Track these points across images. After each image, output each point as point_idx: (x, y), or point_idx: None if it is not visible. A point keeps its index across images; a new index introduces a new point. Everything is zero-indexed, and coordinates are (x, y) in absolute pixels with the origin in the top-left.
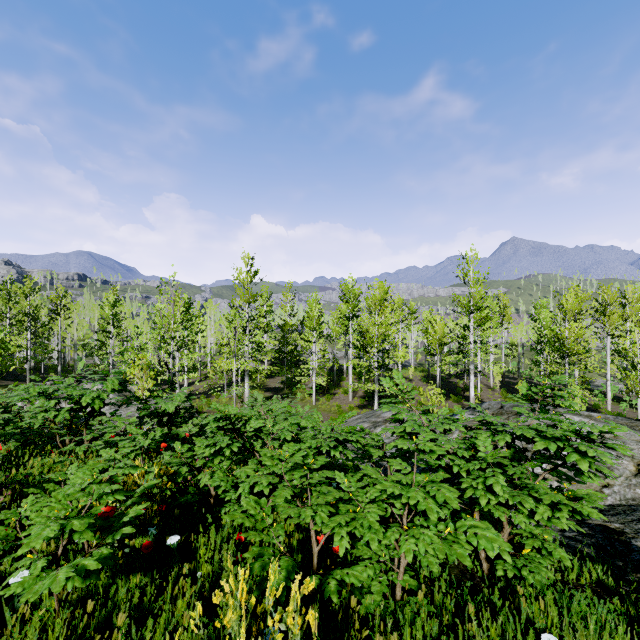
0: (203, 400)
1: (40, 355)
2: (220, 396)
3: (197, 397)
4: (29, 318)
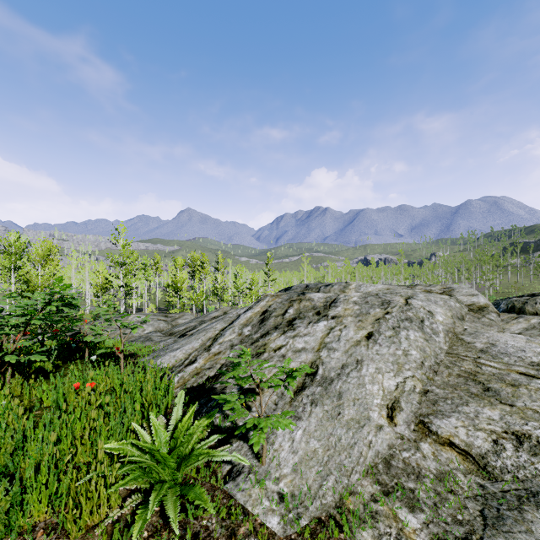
0: None
1: None
2: None
3: None
4: None
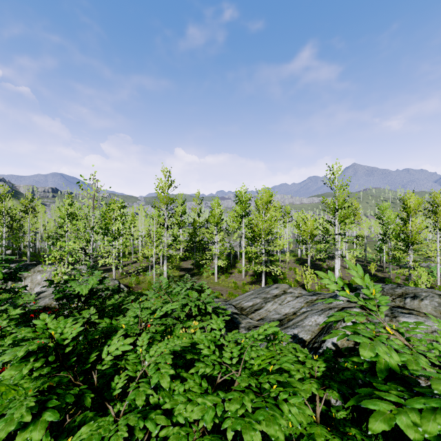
0: (132, 278)
1: (15, 244)
2: (145, 275)
3: (129, 275)
4: (4, 216)
